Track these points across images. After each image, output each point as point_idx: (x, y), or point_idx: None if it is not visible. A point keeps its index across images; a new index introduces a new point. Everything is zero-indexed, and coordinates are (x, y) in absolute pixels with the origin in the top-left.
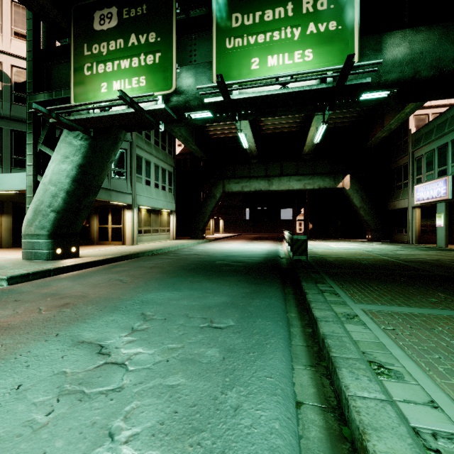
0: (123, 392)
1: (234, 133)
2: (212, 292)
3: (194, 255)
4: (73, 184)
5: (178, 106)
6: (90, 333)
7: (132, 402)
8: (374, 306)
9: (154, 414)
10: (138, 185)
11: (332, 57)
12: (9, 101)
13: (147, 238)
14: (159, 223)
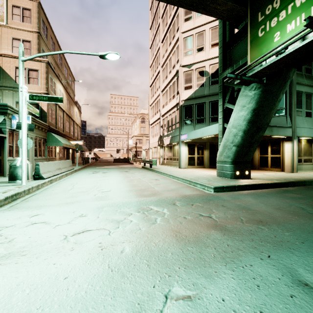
0: None
1: None
2: None
3: None
4: (248, 125)
5: None
6: (308, 273)
7: None
8: None
9: None
10: (297, 118)
11: None
12: (208, 85)
13: (307, 167)
14: None
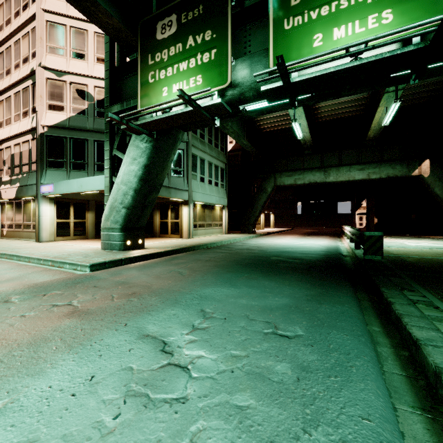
0: (188, 405)
1: (286, 125)
2: (271, 292)
3: (246, 250)
4: (140, 183)
5: (233, 99)
6: (154, 326)
7: (197, 421)
8: None
9: None
10: (194, 182)
11: (420, 12)
12: (93, 116)
13: (202, 232)
14: (213, 218)
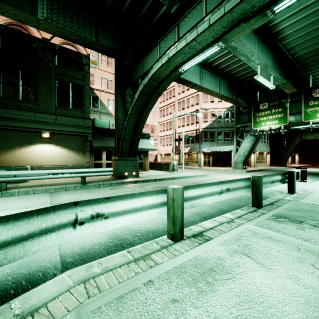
0: None
1: None
2: None
3: None
4: (250, 149)
5: (288, 126)
6: None
7: None
8: None
9: None
10: None
11: None
12: (217, 122)
13: (258, 165)
14: (262, 158)
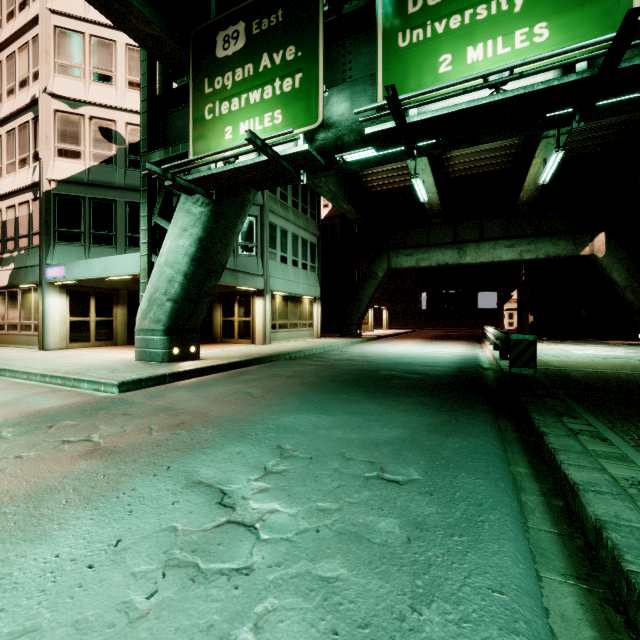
0: (253, 577)
1: (405, 182)
2: (379, 420)
3: (347, 361)
4: (192, 265)
5: (326, 145)
6: (209, 469)
7: (265, 598)
8: None
9: (301, 630)
10: (271, 263)
11: (586, 27)
12: (124, 166)
13: (283, 335)
14: (299, 315)
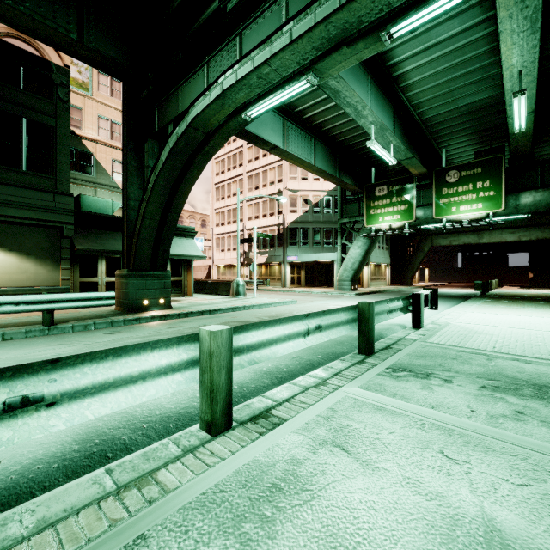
0: None
1: None
2: None
3: None
4: (362, 258)
5: (415, 225)
6: None
7: None
8: (491, 300)
9: None
10: None
11: (491, 206)
12: (311, 213)
13: (374, 284)
14: (380, 274)
